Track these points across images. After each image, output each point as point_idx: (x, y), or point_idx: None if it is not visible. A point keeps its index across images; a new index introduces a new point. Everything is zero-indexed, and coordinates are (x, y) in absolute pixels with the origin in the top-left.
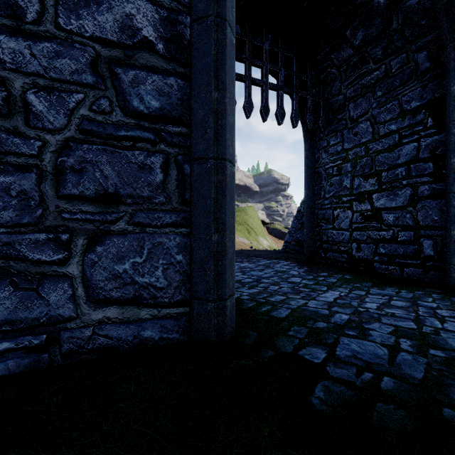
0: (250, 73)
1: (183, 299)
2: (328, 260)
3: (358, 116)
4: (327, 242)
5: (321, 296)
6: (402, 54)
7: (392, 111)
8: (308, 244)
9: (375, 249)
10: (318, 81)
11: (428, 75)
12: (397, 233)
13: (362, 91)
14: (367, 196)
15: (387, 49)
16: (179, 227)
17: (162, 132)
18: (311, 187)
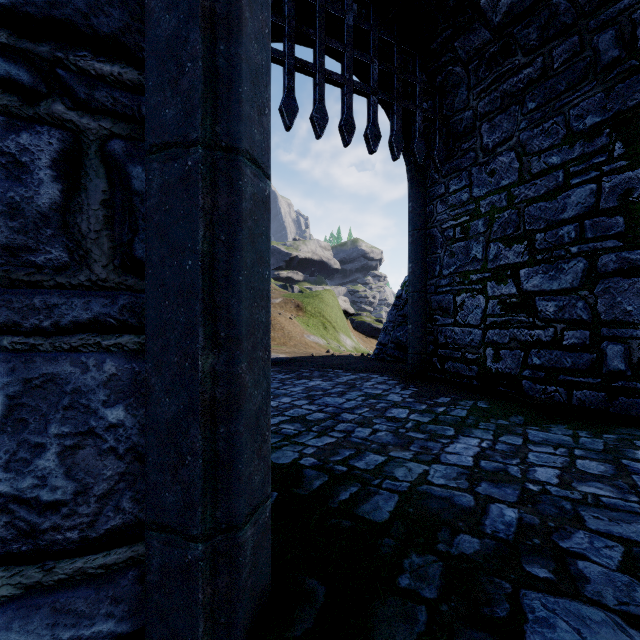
0: (323, 61)
1: (129, 524)
2: (447, 374)
3: (496, 143)
4: (445, 346)
5: (449, 452)
6: (573, 36)
7: (553, 133)
8: (416, 349)
9: (524, 358)
10: (432, 87)
11: (616, 70)
12: (561, 333)
13: (504, 102)
14: (511, 272)
15: (546, 29)
16: (115, 333)
17: (58, 68)
18: (419, 258)
